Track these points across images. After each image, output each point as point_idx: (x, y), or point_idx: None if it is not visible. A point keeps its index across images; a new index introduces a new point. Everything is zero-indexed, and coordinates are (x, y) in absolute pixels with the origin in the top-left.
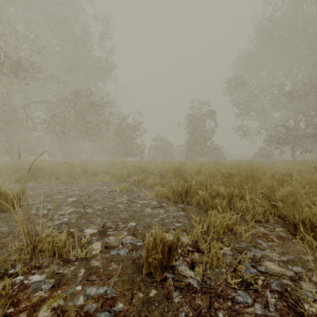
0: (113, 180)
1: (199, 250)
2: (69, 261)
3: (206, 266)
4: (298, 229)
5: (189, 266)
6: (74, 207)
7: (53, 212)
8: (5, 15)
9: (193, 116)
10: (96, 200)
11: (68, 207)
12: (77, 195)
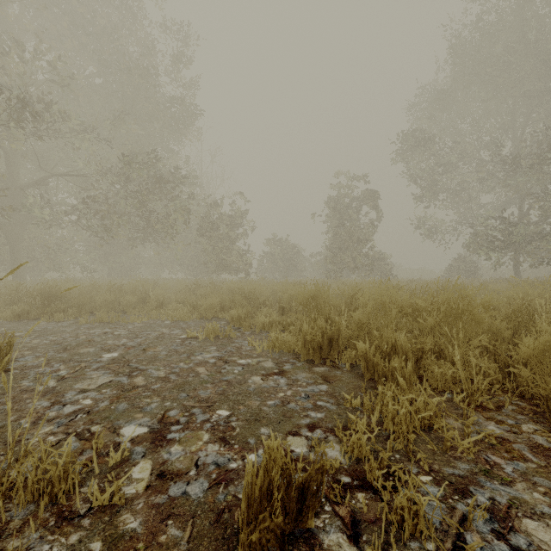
0: (193, 315)
1: (367, 485)
2: (71, 517)
3: (387, 532)
4: None
5: (348, 532)
6: (111, 373)
7: (66, 385)
8: (4, 21)
9: (338, 201)
10: (157, 357)
11: (100, 373)
12: (122, 348)
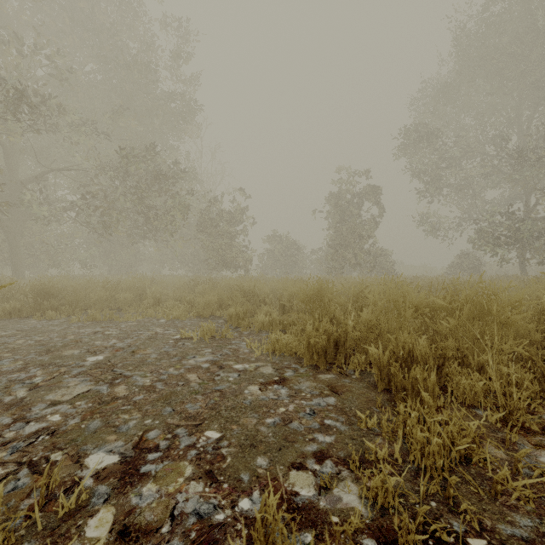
0: (190, 313)
1: None
2: None
3: None
4: None
5: None
6: (91, 380)
7: (37, 395)
8: (3, 17)
9: (339, 197)
10: (145, 361)
11: (78, 380)
12: (109, 349)
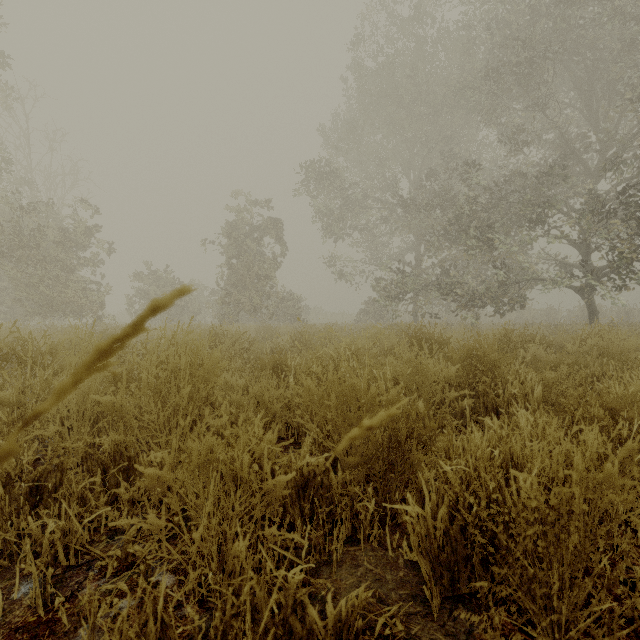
0: None
1: None
2: None
3: None
4: None
5: None
6: None
7: None
8: None
9: (233, 226)
10: None
11: None
12: None
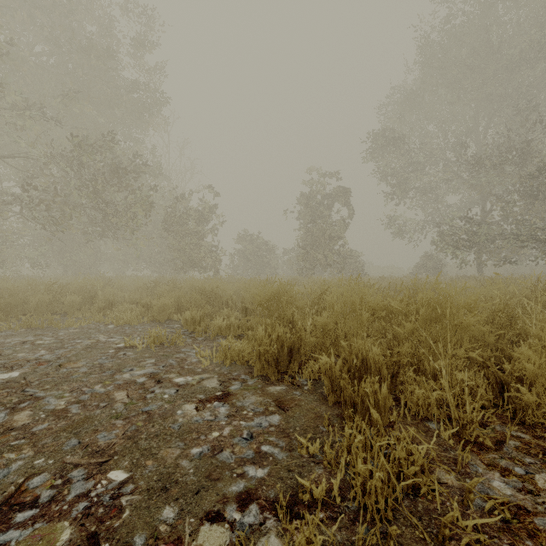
0: (144, 318)
1: None
2: None
3: None
4: None
5: None
6: None
7: None
8: None
9: (310, 197)
10: (70, 377)
11: None
12: (31, 363)
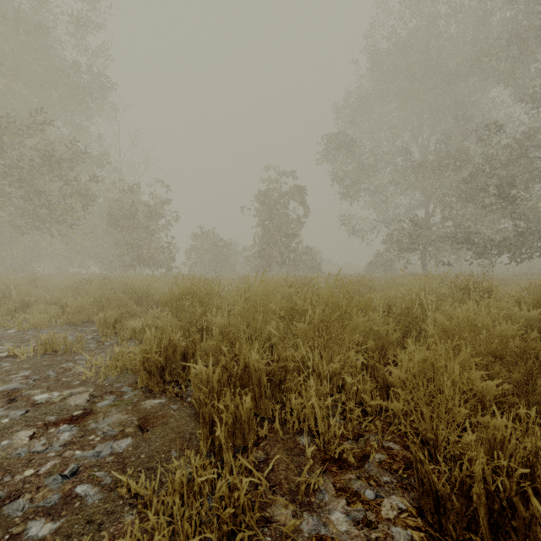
0: (58, 320)
1: None
2: None
3: None
4: (449, 517)
5: None
6: None
7: None
8: None
9: (266, 195)
10: None
11: None
12: None
